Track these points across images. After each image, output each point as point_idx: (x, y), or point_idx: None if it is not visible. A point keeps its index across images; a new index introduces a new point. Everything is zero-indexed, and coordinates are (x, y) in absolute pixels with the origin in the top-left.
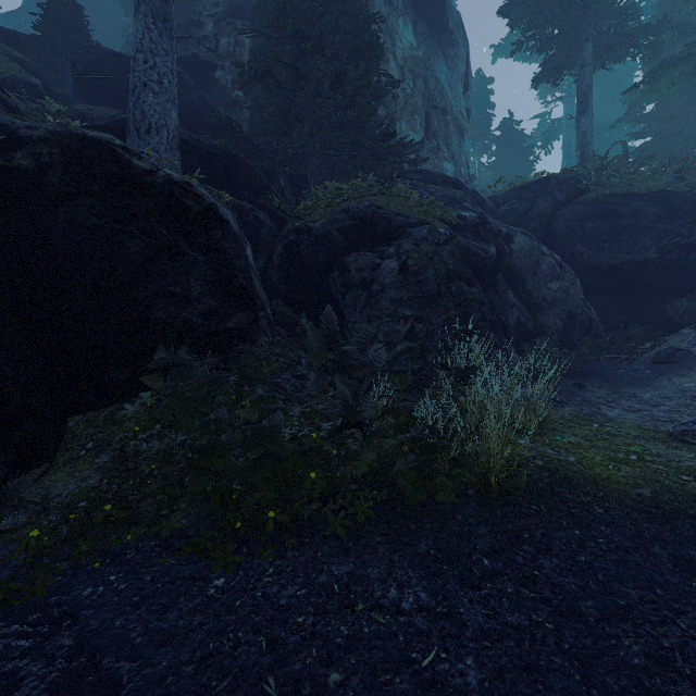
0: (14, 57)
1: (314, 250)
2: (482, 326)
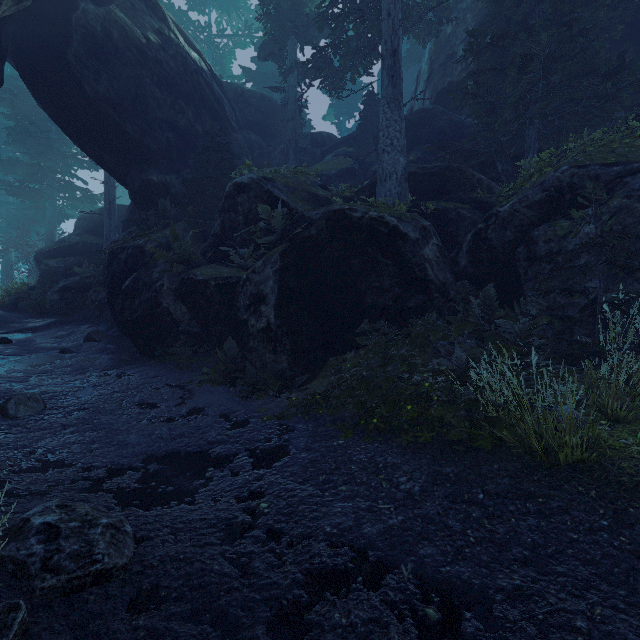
0: (348, 153)
1: (501, 231)
2: None
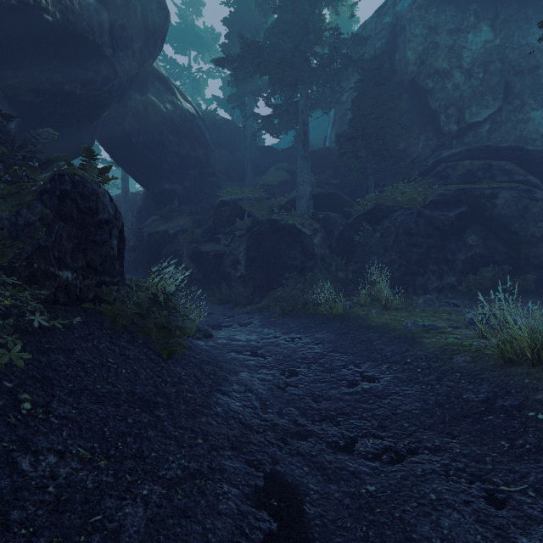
0: (285, 167)
1: (350, 231)
2: (388, 263)
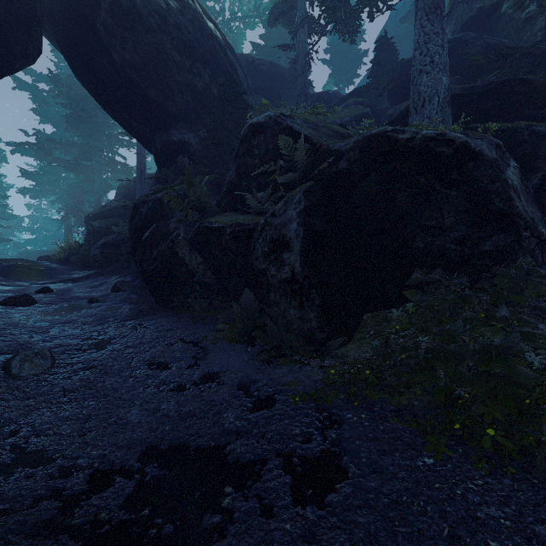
0: (358, 102)
1: None
2: None
